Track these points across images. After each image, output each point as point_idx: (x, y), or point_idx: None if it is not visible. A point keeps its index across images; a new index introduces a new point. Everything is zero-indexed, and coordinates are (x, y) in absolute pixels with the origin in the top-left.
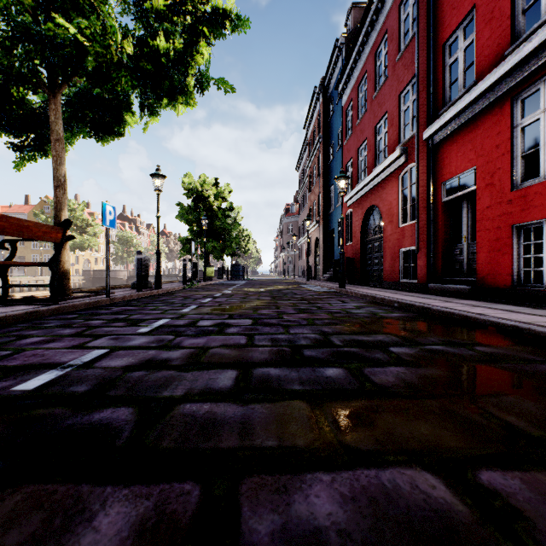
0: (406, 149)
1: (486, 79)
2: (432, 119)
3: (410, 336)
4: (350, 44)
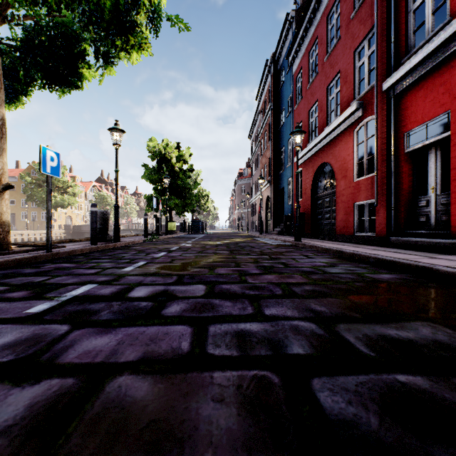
0: (362, 103)
1: None
2: (393, 68)
3: None
4: (299, 18)
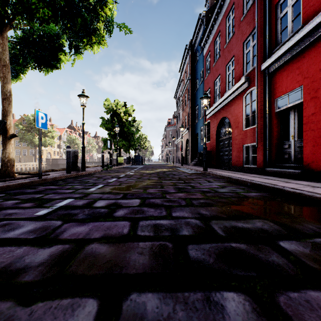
0: (248, 78)
1: (313, 21)
2: (267, 56)
3: (286, 222)
4: (208, 17)
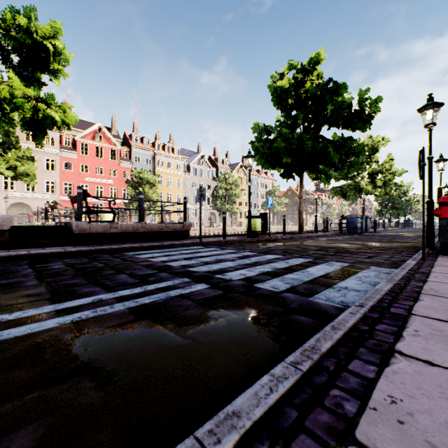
0: None
1: None
2: None
3: None
4: None
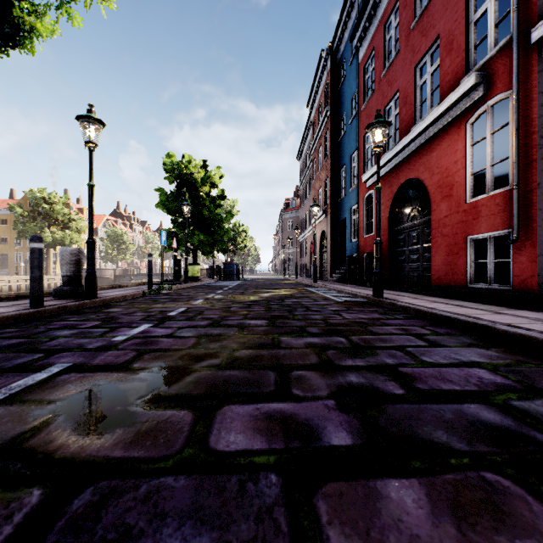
0: (484, 76)
1: None
2: None
3: None
4: None
